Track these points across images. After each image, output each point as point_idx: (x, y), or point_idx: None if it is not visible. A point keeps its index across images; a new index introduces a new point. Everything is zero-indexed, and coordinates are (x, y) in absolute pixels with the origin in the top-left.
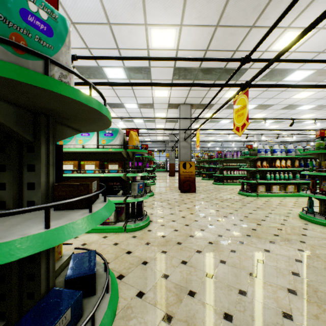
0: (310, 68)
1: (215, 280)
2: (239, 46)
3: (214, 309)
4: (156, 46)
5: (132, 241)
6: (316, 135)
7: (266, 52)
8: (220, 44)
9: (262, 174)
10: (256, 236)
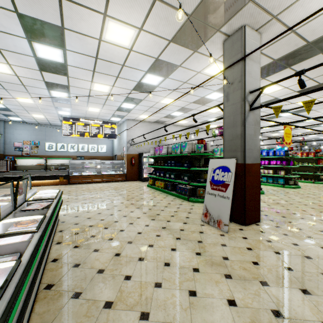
0: None
1: None
2: None
3: None
4: (269, 92)
5: None
6: None
7: None
8: (318, 73)
9: None
10: (318, 209)
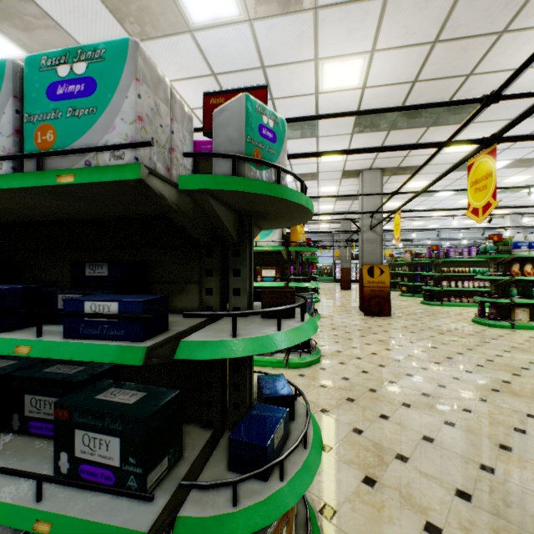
0: None
1: (438, 447)
2: (476, 66)
3: (440, 482)
4: (329, 87)
5: (299, 381)
6: None
7: (532, 69)
8: (439, 69)
9: (522, 288)
10: (512, 393)
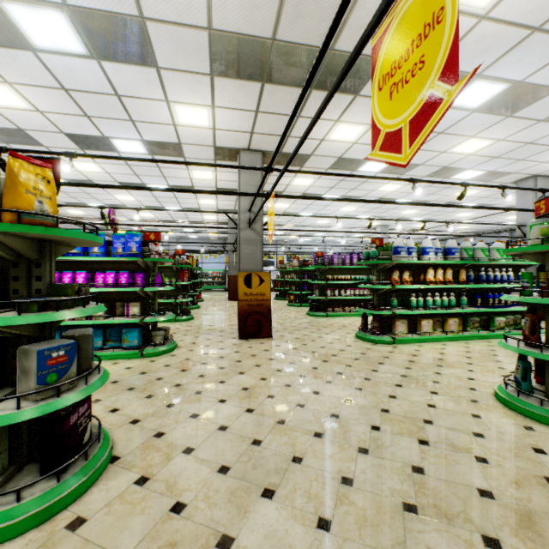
0: (502, 76)
1: None
2: None
3: None
4: None
5: None
6: (538, 209)
7: None
8: None
9: (400, 297)
10: (436, 510)
